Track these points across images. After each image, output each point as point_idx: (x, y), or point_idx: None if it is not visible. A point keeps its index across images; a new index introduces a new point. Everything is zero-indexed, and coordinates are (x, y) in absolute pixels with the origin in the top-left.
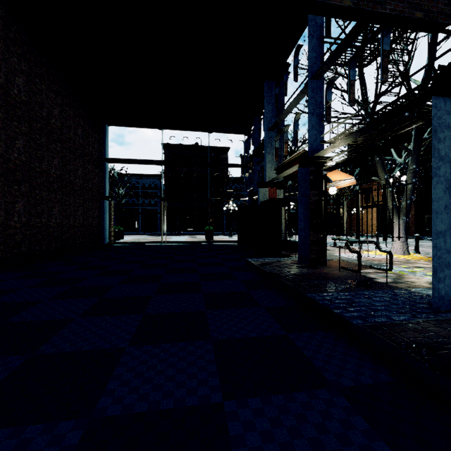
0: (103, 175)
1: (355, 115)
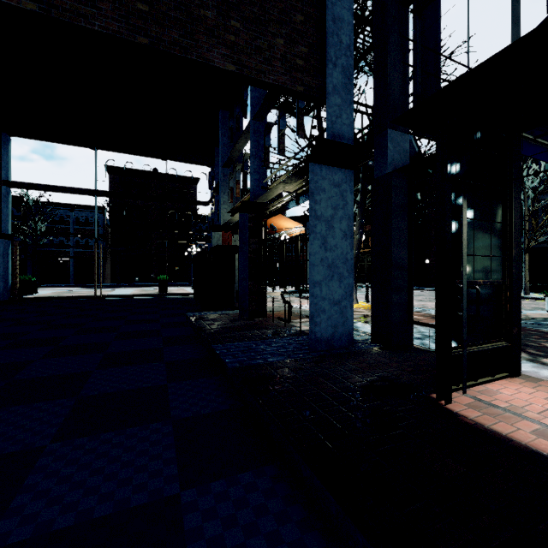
0: (1, 204)
1: None
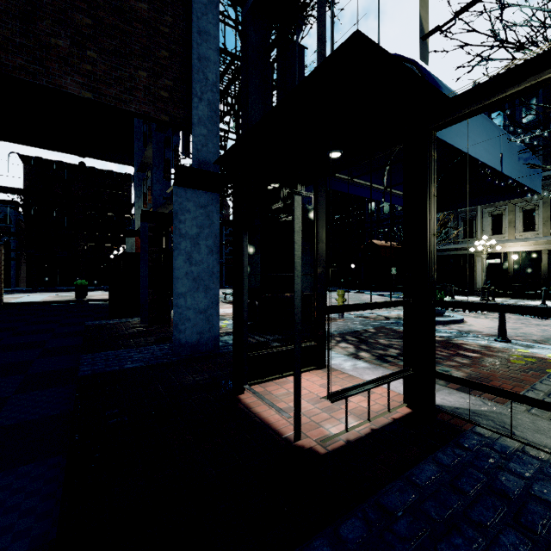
0: None
1: None
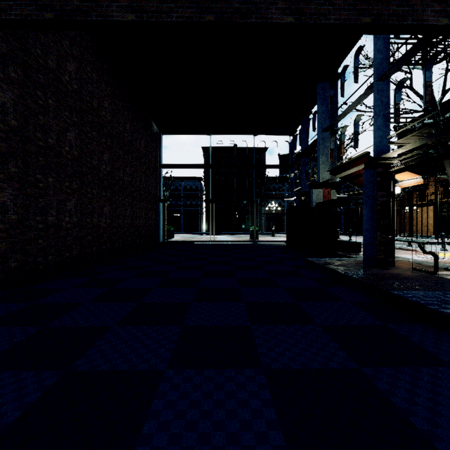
0: (158, 179)
1: (418, 111)
